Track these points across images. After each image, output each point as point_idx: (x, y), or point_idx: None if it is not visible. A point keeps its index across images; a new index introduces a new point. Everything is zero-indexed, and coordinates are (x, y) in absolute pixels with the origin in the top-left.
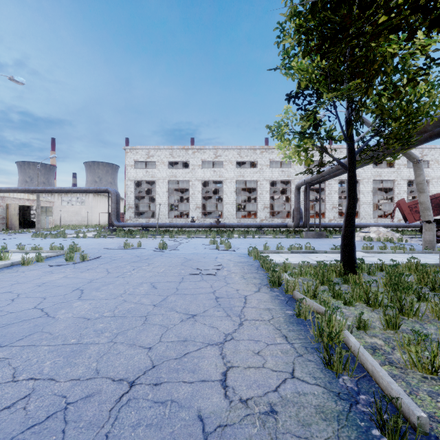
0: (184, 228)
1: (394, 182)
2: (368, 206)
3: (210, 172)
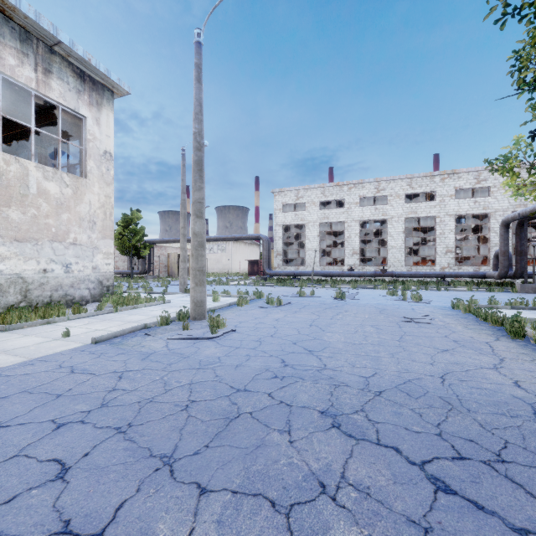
0: (338, 277)
1: None
2: None
3: (370, 210)
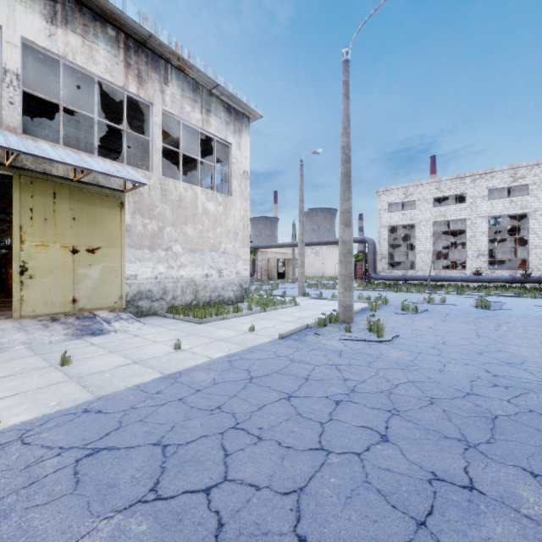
0: (458, 283)
1: None
2: None
3: (503, 203)
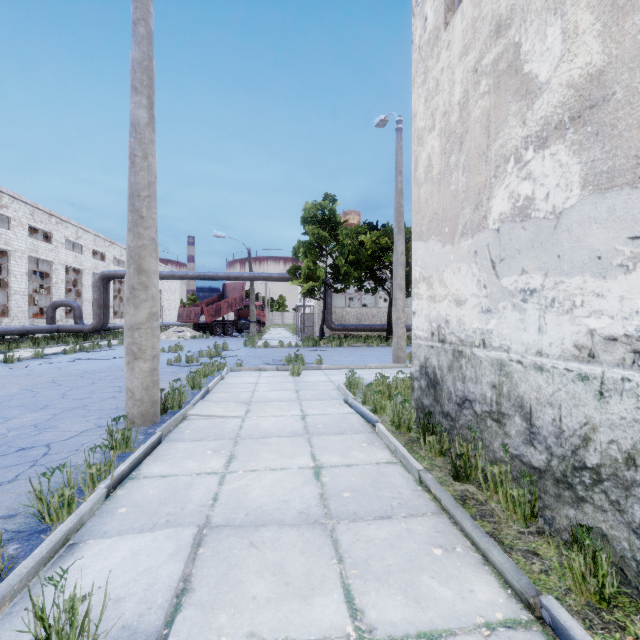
0: None
1: None
2: (90, 304)
3: None
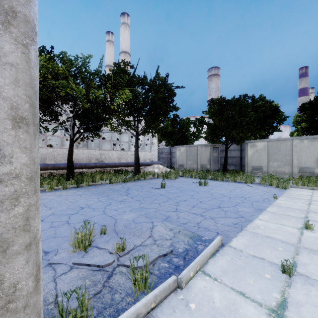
0: None
1: None
2: None
3: None
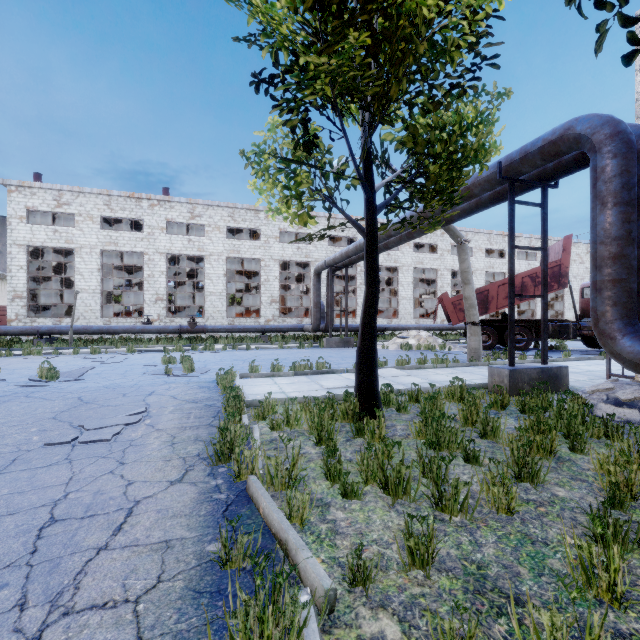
0: (134, 335)
1: (438, 272)
2: (409, 302)
3: (183, 241)
